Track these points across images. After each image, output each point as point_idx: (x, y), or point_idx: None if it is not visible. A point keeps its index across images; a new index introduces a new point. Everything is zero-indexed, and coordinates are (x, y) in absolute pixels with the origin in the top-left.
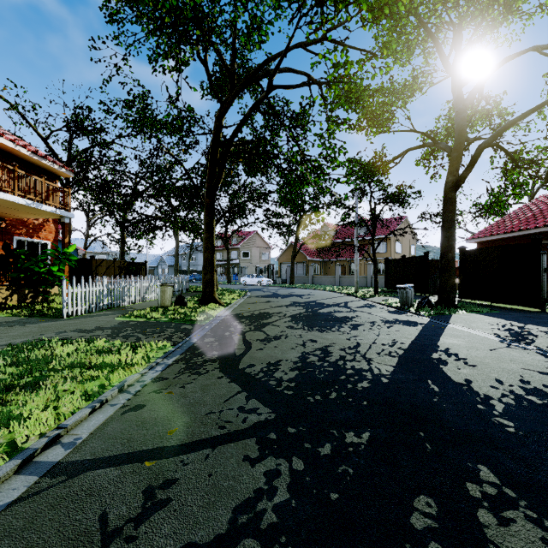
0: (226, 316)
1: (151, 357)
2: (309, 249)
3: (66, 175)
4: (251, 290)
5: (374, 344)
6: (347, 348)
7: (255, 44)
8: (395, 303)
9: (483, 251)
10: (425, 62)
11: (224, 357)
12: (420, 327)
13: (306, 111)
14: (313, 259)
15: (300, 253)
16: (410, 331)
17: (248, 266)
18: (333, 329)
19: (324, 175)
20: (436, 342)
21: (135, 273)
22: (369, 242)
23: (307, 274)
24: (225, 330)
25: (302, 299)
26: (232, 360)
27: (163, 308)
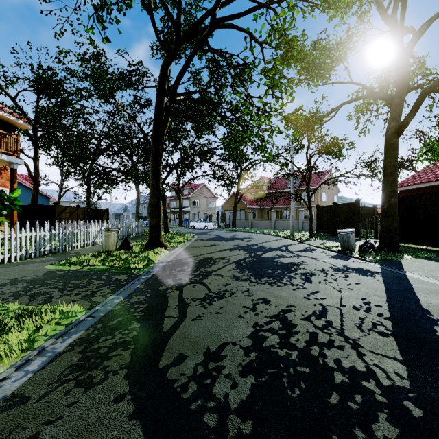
0: (168, 262)
1: (42, 335)
2: (248, 198)
3: (24, 127)
4: (198, 233)
5: (344, 308)
6: (312, 315)
7: (200, 2)
8: (333, 247)
9: (419, 197)
10: (360, 21)
11: (145, 336)
12: (380, 278)
13: (252, 48)
14: (252, 207)
15: (240, 201)
16: (373, 284)
17: (197, 213)
18: (284, 280)
19: (270, 116)
20: (419, 304)
21: (98, 218)
22: (305, 190)
23: (247, 219)
24: (161, 283)
25: (244, 242)
26: (153, 345)
27: (106, 253)
